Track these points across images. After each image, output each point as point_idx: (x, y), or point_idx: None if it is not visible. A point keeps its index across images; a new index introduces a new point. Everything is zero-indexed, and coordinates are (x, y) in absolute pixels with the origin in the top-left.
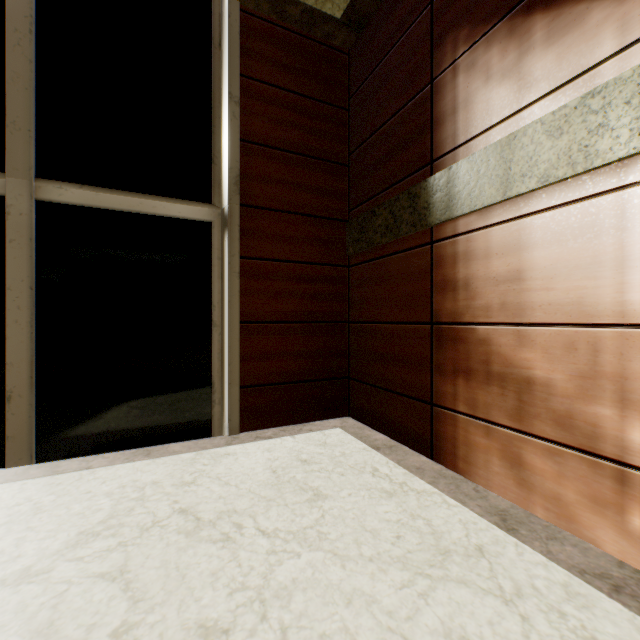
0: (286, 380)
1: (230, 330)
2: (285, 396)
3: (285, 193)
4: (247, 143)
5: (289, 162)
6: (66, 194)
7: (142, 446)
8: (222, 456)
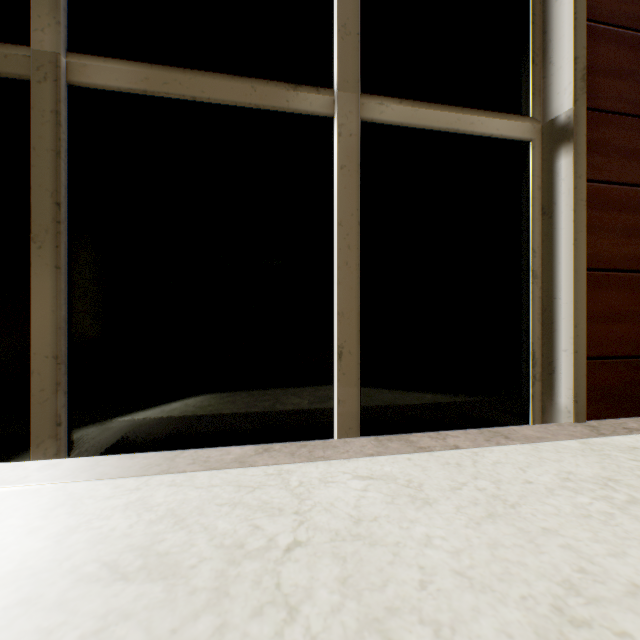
0: (636, 353)
1: (575, 279)
2: (635, 375)
3: (635, 90)
4: (591, 24)
5: (639, 47)
6: (386, 111)
7: (456, 427)
8: (633, 450)
